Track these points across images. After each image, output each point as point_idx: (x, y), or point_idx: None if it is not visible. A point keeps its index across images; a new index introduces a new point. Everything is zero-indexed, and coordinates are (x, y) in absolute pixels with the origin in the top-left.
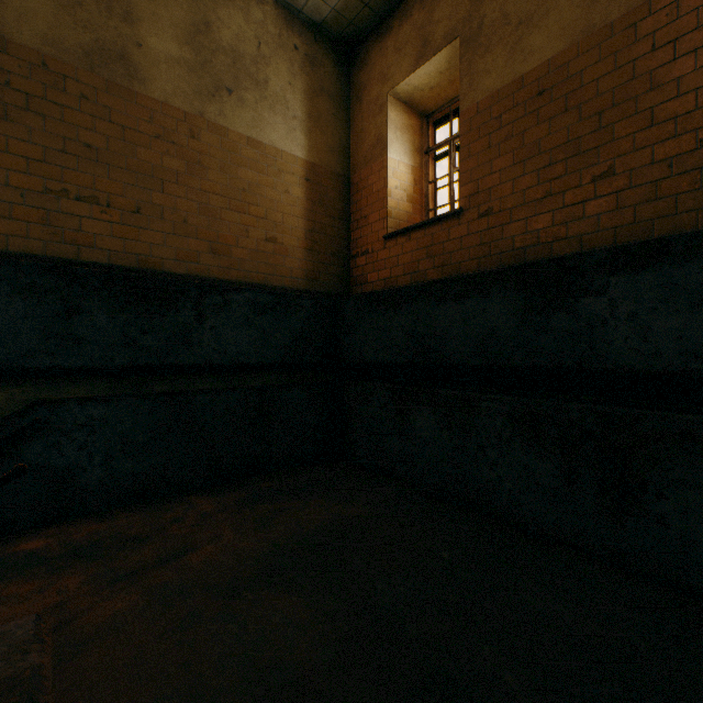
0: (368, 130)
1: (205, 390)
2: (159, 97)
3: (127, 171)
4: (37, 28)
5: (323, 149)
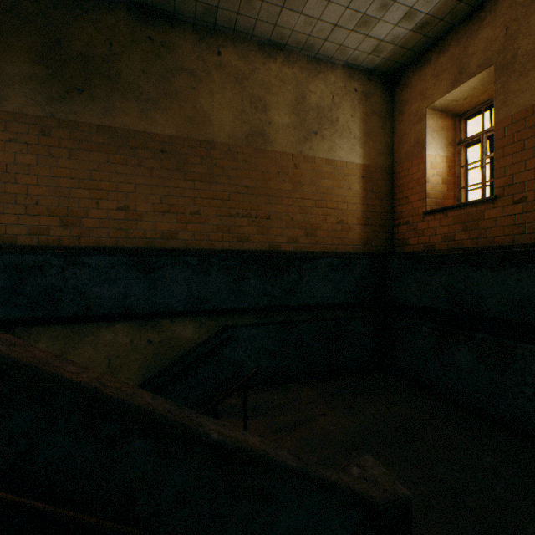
0: (408, 134)
1: (303, 320)
2: (279, 149)
3: (264, 196)
4: (226, 131)
5: (373, 153)
